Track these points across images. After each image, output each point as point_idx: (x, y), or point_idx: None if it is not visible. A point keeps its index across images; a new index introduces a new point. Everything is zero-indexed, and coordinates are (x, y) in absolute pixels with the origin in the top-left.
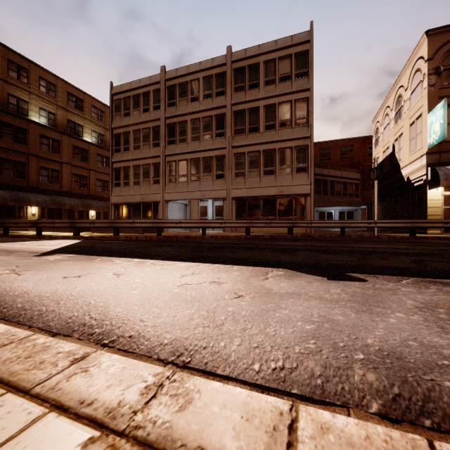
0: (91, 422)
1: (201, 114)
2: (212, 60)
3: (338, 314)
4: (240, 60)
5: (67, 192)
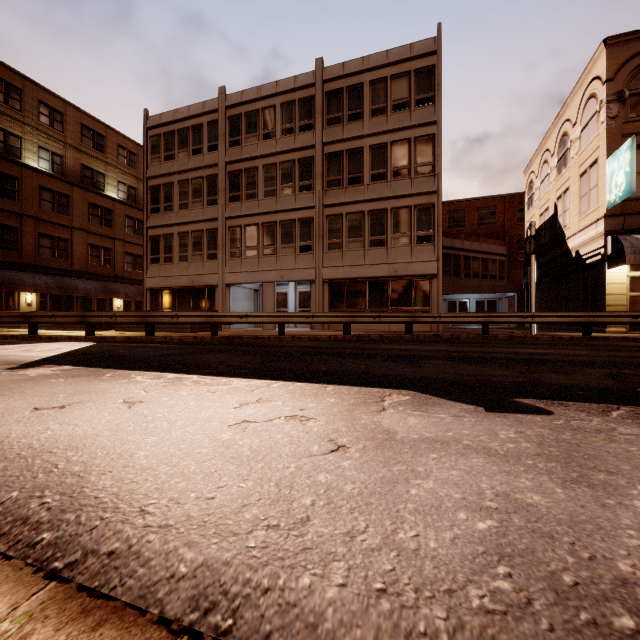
0: None
1: (278, 158)
2: (295, 78)
3: (530, 490)
4: (336, 78)
5: (81, 271)
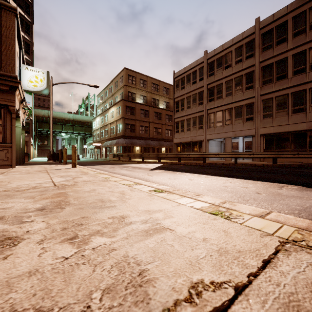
0: (209, 203)
1: (233, 76)
2: (242, 33)
3: None
4: (268, 24)
5: (152, 138)
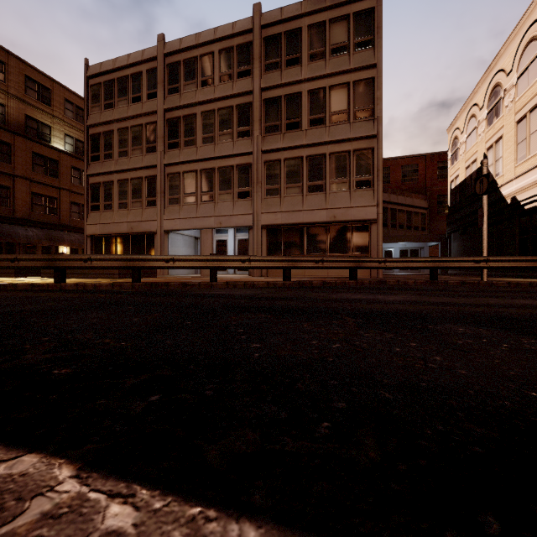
0: None
1: (216, 105)
2: (233, 24)
3: None
4: (274, 23)
5: (24, 219)
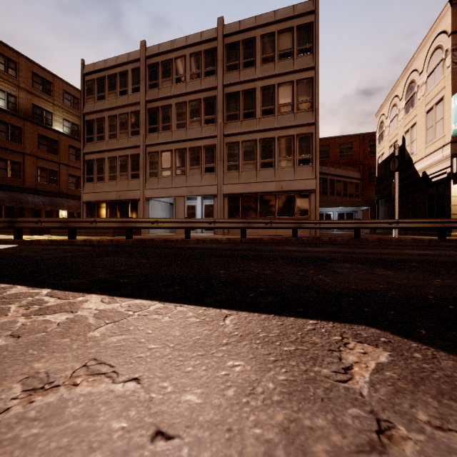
0: None
1: (188, 98)
2: (201, 33)
3: None
4: (234, 33)
5: (31, 188)
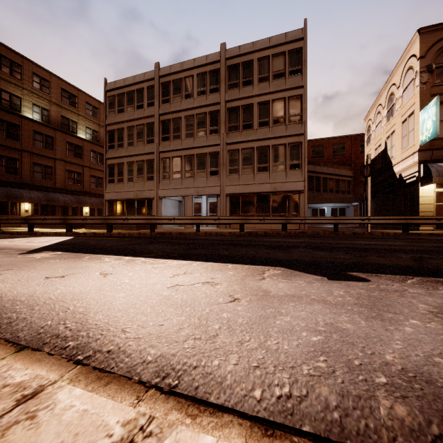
0: None
1: (195, 111)
2: (206, 57)
3: (346, 322)
4: (234, 57)
5: (61, 188)
